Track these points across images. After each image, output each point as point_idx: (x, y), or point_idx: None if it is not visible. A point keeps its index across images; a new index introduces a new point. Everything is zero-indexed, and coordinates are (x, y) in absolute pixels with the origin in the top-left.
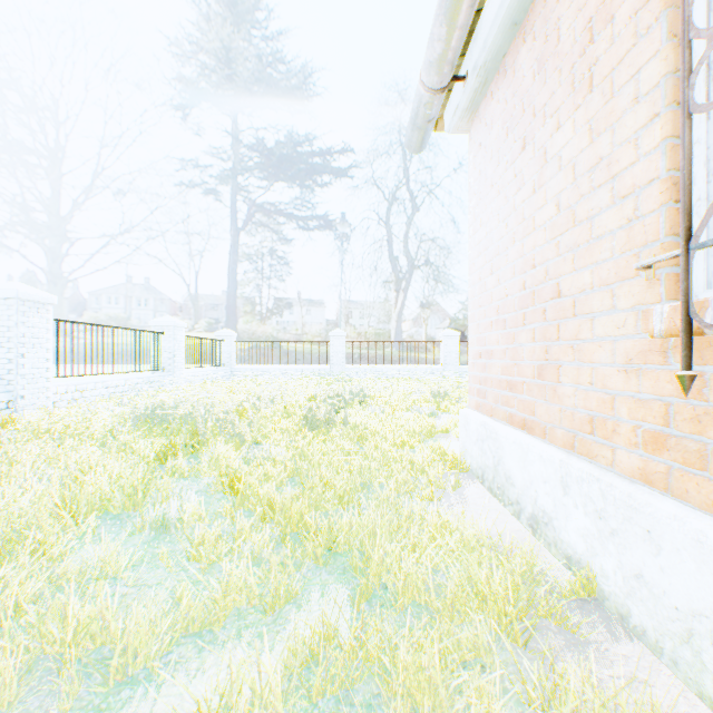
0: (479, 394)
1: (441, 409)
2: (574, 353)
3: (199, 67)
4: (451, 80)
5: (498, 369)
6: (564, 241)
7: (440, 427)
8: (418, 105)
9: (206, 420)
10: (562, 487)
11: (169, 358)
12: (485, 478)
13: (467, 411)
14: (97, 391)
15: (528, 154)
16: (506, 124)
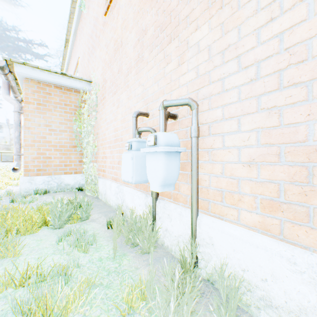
0: None
1: None
2: None
3: None
4: None
5: None
6: None
7: None
8: None
9: None
10: None
11: None
12: None
13: None
14: None
15: None
16: None
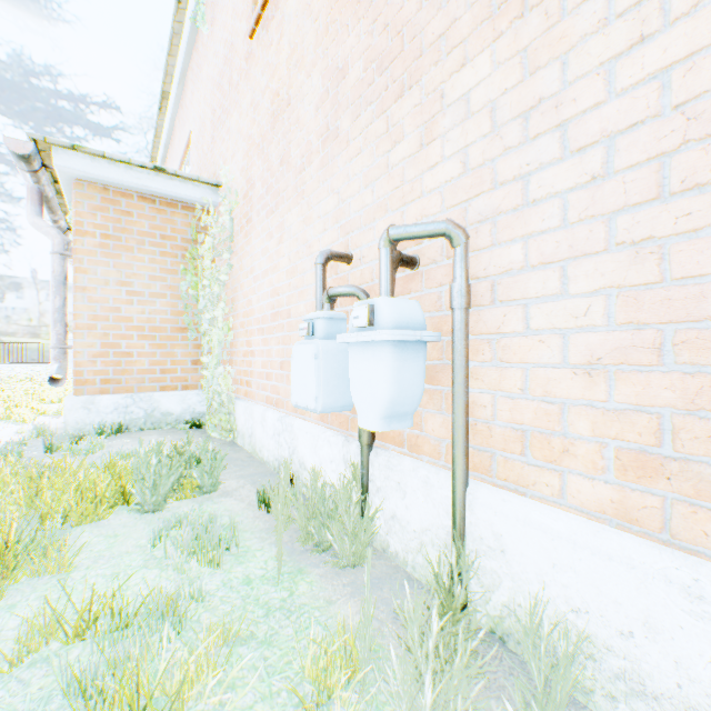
0: None
1: None
2: None
3: None
4: None
5: None
6: None
7: None
8: None
9: None
10: None
11: None
12: None
13: None
14: None
15: None
16: None
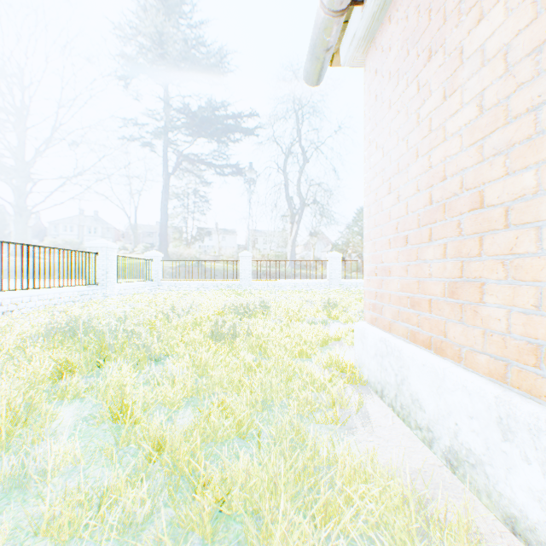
0: (375, 309)
1: (331, 317)
2: (505, 270)
3: (136, 43)
4: (350, 4)
5: (397, 285)
6: (490, 142)
7: (333, 335)
8: (317, 31)
9: (117, 333)
10: (500, 430)
11: (103, 274)
12: (385, 394)
13: (363, 325)
14: (32, 303)
15: (437, 61)
16: (406, 41)
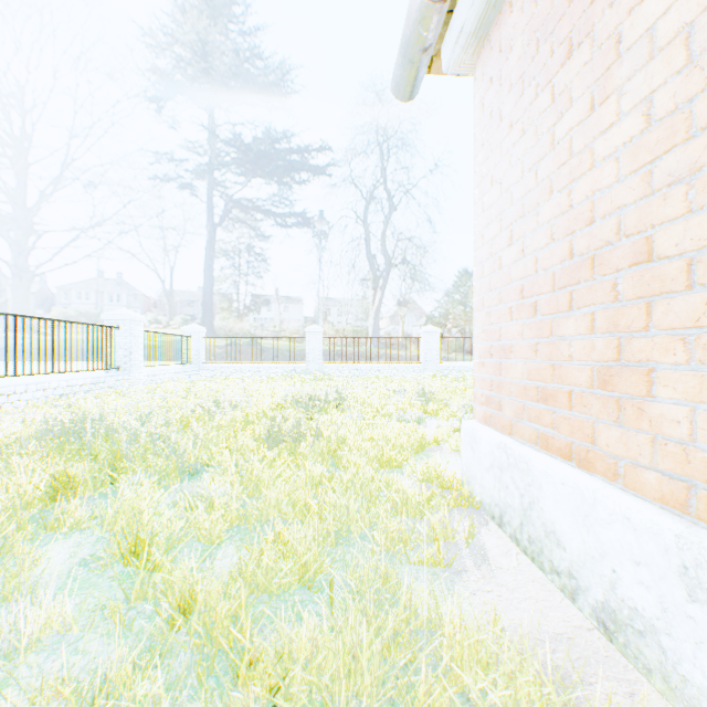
0: (490, 404)
1: (428, 413)
2: (687, 350)
3: (172, 54)
4: None
5: (522, 371)
6: (663, 167)
7: (431, 437)
8: (411, 23)
9: (138, 436)
10: (685, 585)
11: (125, 355)
12: (505, 521)
13: (473, 425)
14: (29, 394)
15: (581, 56)
16: (535, 34)
